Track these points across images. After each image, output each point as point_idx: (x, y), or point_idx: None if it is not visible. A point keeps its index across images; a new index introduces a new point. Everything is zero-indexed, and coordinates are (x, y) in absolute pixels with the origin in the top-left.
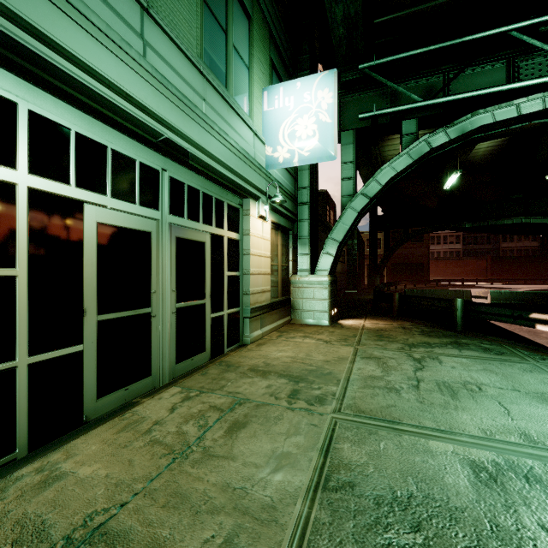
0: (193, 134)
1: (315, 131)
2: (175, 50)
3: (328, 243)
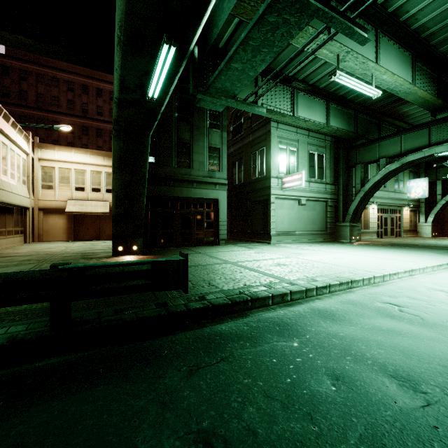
0: (393, 202)
1: (421, 191)
2: (391, 193)
3: (431, 214)
